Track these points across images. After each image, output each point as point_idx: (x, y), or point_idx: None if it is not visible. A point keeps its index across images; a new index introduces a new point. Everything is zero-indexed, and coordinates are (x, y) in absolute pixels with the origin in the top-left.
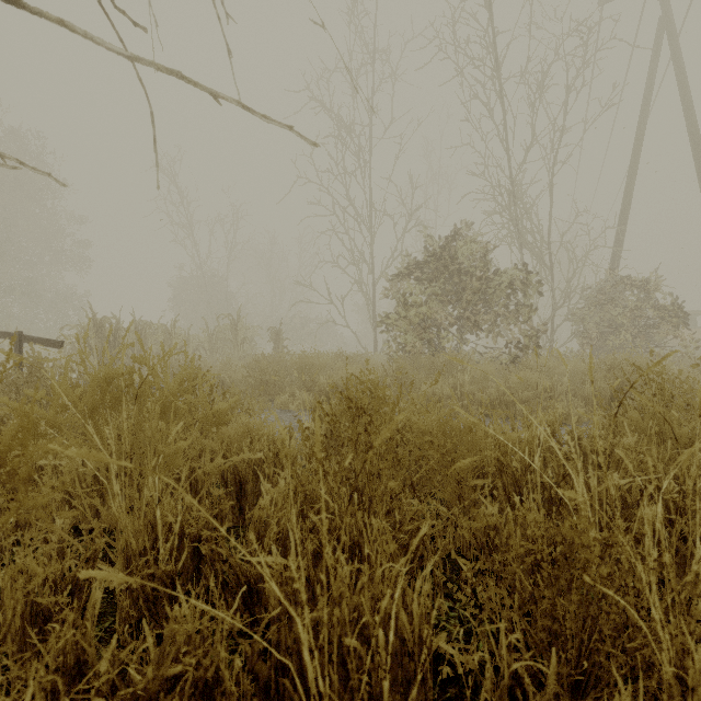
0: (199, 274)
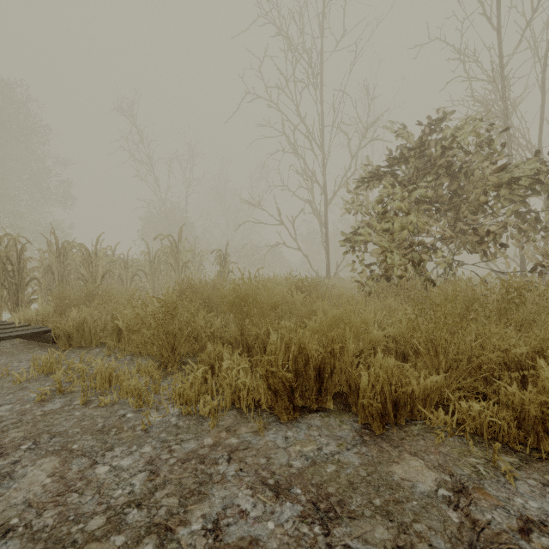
0: (161, 206)
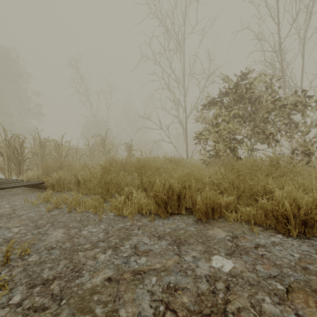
0: (93, 119)
